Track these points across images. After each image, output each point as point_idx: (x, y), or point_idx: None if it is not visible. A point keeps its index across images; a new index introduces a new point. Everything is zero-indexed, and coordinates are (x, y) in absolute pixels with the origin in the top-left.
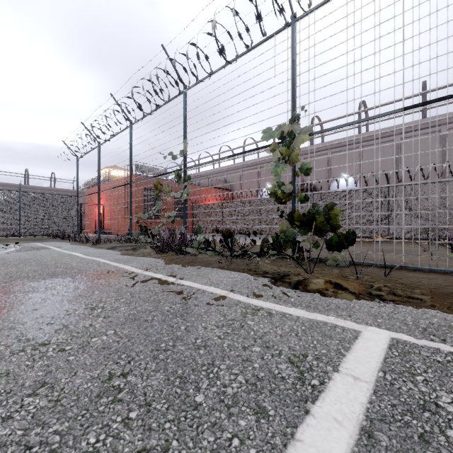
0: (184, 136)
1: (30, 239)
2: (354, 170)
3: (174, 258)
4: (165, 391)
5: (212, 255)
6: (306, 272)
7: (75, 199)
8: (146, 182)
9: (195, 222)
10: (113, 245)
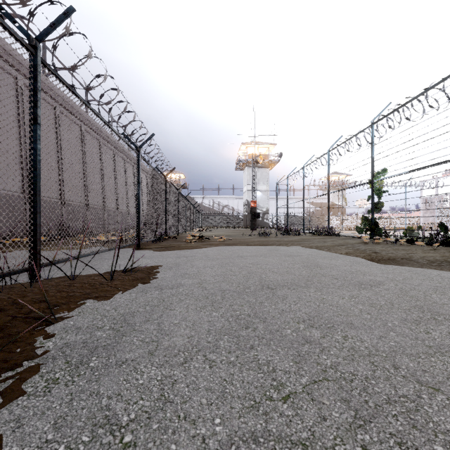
0: None
1: None
2: None
3: None
4: None
5: None
6: None
7: None
8: None
9: None
10: None
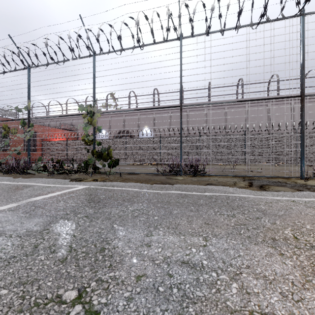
0: (28, 97)
1: None
2: (151, 126)
3: (17, 176)
4: (3, 198)
5: (47, 173)
6: (89, 176)
7: None
8: None
9: (44, 154)
10: None
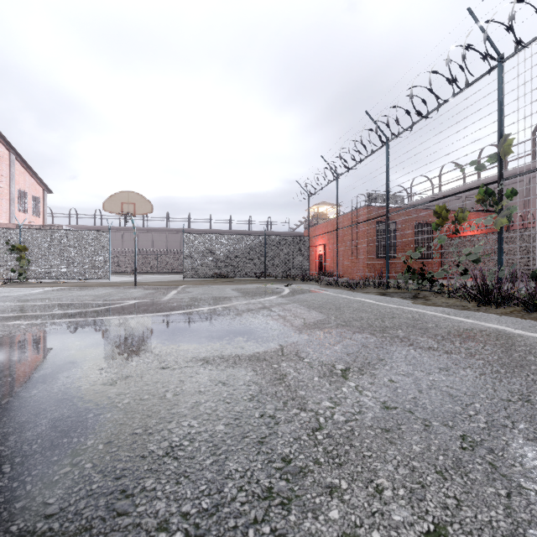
0: (499, 131)
1: (275, 280)
2: None
3: None
4: None
5: None
6: None
7: (306, 240)
8: (379, 214)
9: (445, 262)
10: (376, 291)
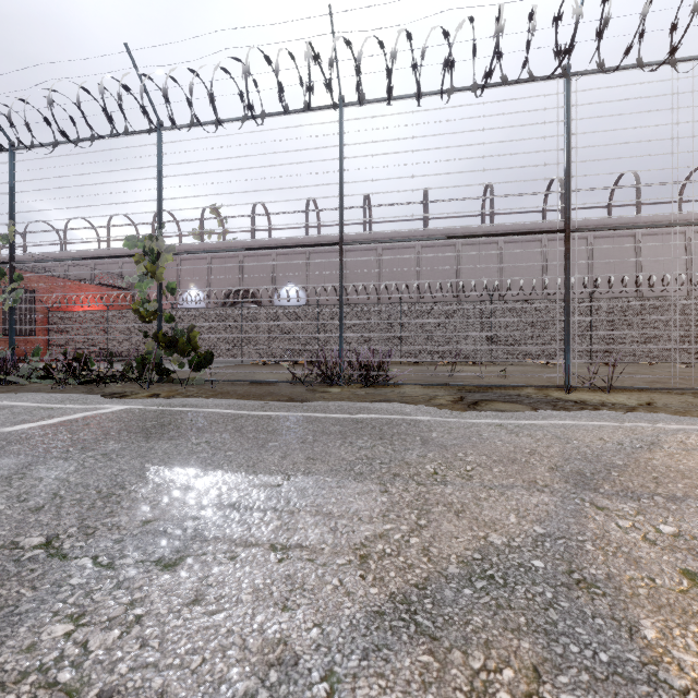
0: (10, 215)
1: None
2: (302, 280)
3: None
4: None
5: (53, 383)
6: (144, 388)
7: None
8: None
9: (54, 341)
10: None
